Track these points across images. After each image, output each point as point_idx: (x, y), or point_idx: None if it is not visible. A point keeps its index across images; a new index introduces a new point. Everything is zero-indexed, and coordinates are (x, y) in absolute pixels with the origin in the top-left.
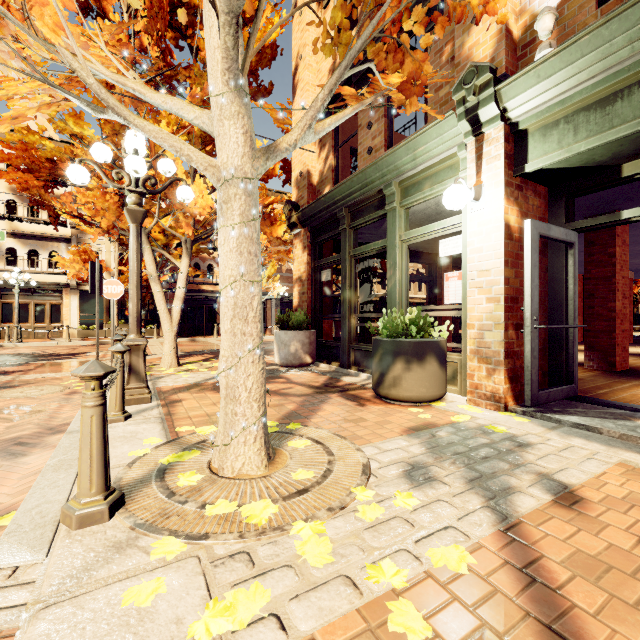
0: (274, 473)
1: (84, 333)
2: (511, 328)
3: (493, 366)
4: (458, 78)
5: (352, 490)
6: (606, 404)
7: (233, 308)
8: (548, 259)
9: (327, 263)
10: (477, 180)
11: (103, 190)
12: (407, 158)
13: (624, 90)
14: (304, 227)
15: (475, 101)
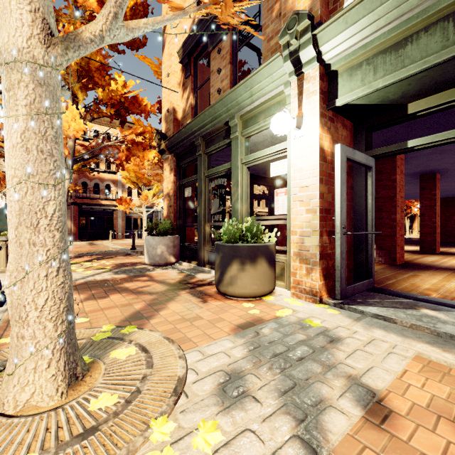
0: (71, 401)
1: None
2: (325, 234)
3: (311, 266)
4: (283, 25)
5: (150, 424)
6: (396, 294)
7: (18, 214)
8: (353, 179)
9: (188, 182)
10: (299, 112)
11: None
12: (246, 95)
13: (413, 35)
14: (171, 153)
15: (297, 44)
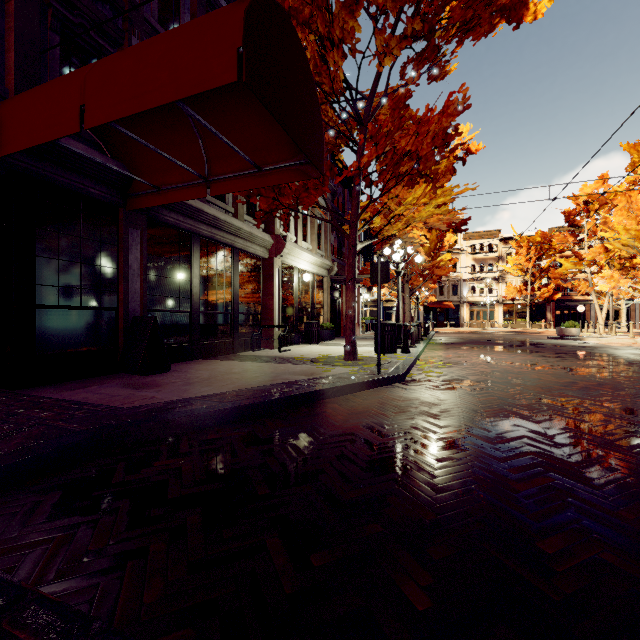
0: None
1: (506, 325)
2: None
3: None
4: None
5: None
6: None
7: None
8: None
9: None
10: None
11: (585, 282)
12: None
13: None
14: None
15: None
